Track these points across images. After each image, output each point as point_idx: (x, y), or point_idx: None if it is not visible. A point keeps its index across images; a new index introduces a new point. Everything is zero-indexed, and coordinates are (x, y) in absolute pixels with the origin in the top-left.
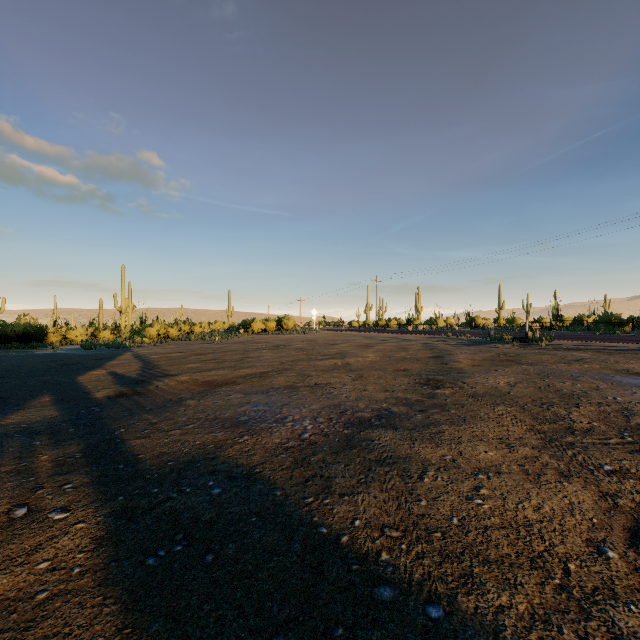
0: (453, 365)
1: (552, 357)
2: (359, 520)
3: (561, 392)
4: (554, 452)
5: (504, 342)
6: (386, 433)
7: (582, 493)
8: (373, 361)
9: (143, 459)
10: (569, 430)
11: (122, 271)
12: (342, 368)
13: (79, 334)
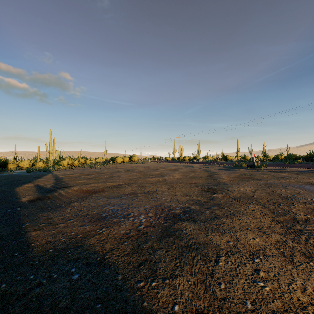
0: (220, 180)
1: (269, 175)
2: (178, 305)
3: (281, 195)
4: (293, 237)
5: (243, 168)
6: (190, 225)
7: None
8: (178, 178)
9: (33, 247)
10: (295, 220)
11: (50, 132)
12: (162, 182)
13: (26, 164)
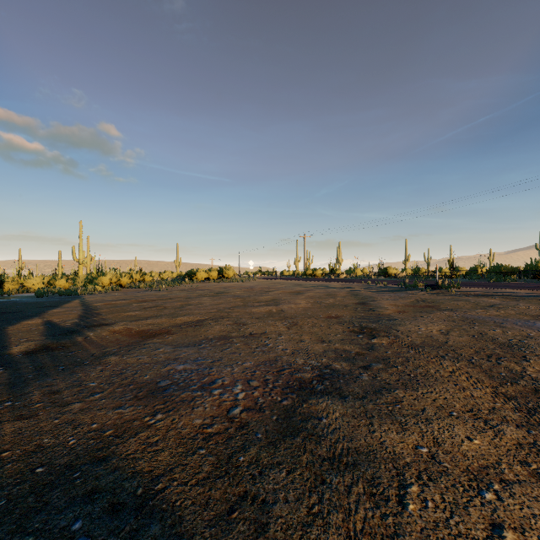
0: (380, 311)
1: (467, 303)
2: None
3: (498, 341)
4: None
5: (418, 289)
6: (334, 405)
7: None
8: (305, 308)
9: (4, 461)
10: (538, 393)
11: (80, 226)
12: (277, 315)
13: (36, 282)
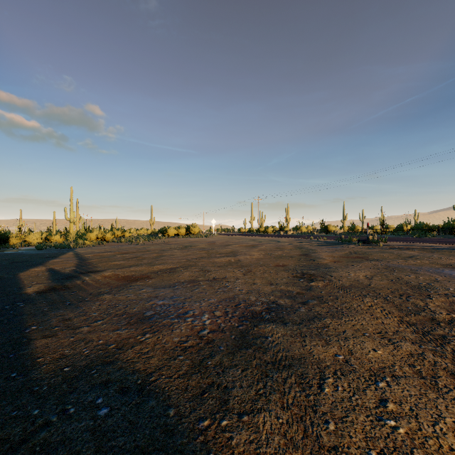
0: (319, 261)
1: (391, 254)
2: None
3: (410, 284)
4: (434, 347)
5: (352, 243)
6: (277, 328)
7: None
8: (258, 258)
9: (40, 364)
10: (434, 321)
11: (71, 191)
12: (235, 264)
13: (35, 238)
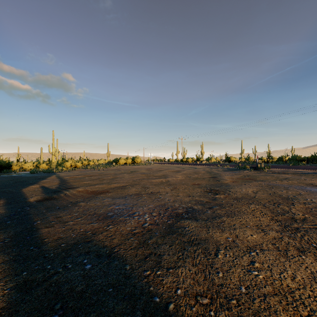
0: (222, 181)
1: (272, 177)
2: (180, 289)
3: (282, 196)
4: (289, 234)
5: (246, 169)
6: (192, 223)
7: (316, 264)
8: (181, 179)
9: (46, 242)
10: (293, 219)
11: (53, 133)
12: (165, 183)
13: (29, 165)
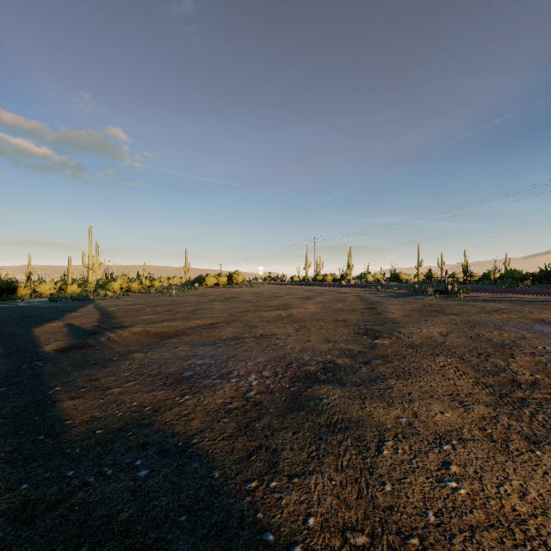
0: (387, 315)
1: (473, 308)
2: (313, 517)
3: (492, 342)
4: (510, 410)
5: (427, 294)
6: (334, 390)
7: None
8: (314, 312)
9: (69, 426)
10: (514, 383)
11: (89, 232)
12: (286, 319)
13: (48, 288)
